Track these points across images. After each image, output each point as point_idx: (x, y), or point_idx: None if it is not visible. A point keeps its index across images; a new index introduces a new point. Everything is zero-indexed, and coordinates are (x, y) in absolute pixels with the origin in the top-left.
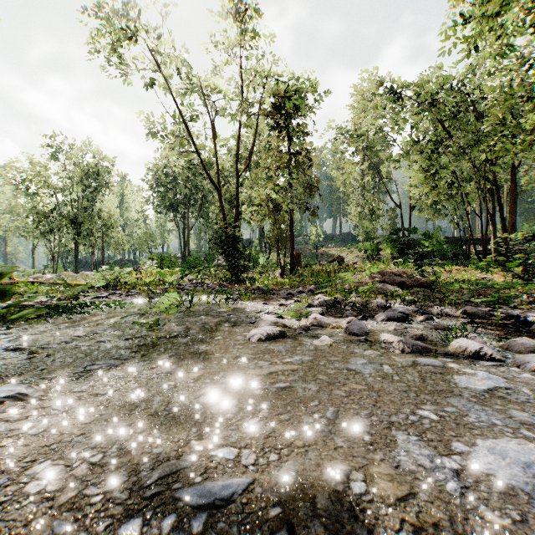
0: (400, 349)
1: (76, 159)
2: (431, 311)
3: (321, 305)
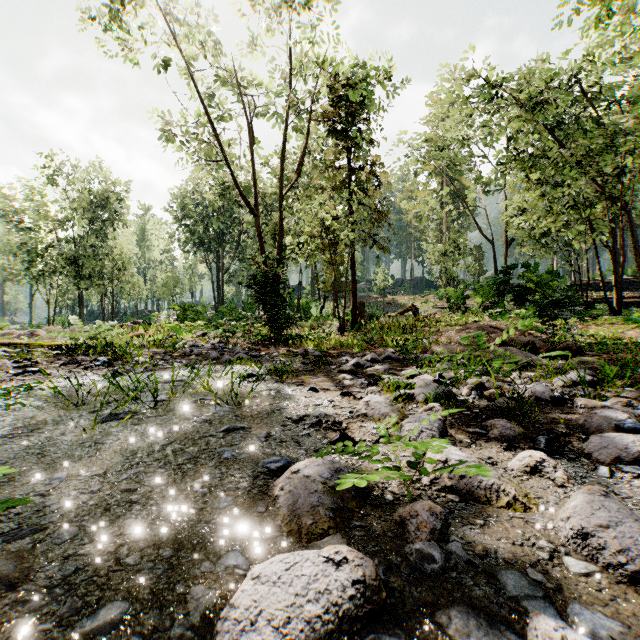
0: None
1: (80, 183)
2: None
3: (429, 400)
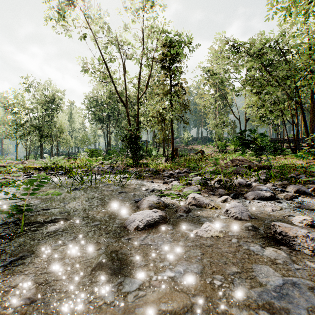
0: (310, 249)
1: (41, 91)
2: (288, 189)
3: (196, 184)
